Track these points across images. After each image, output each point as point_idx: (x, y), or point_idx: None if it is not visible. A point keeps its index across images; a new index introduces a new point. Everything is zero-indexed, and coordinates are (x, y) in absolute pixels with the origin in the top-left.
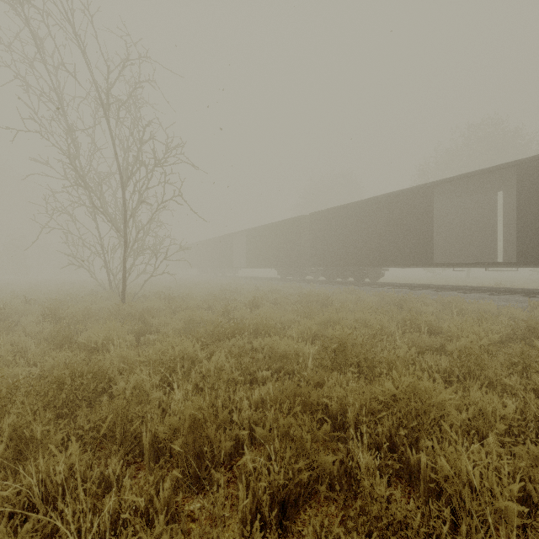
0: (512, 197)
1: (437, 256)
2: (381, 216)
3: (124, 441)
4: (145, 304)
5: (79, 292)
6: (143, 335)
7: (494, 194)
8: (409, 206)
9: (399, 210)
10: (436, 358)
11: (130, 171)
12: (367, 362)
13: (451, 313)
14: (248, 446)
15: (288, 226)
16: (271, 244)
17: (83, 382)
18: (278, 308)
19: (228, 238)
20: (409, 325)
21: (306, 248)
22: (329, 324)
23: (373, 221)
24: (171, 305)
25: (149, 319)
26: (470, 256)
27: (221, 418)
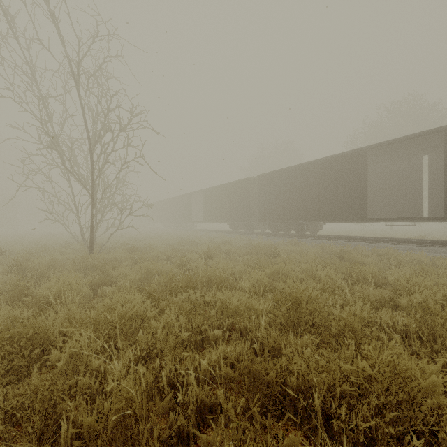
0: (436, 160)
1: (369, 212)
2: (320, 177)
3: (45, 431)
4: (109, 255)
5: (55, 244)
6: (102, 286)
7: (420, 157)
8: (346, 168)
9: (336, 171)
10: (391, 314)
11: (97, 135)
12: (322, 320)
13: (389, 264)
14: (191, 446)
15: (239, 187)
16: (224, 202)
17: (16, 348)
18: (230, 259)
19: (188, 197)
20: (355, 277)
21: (254, 205)
22: (278, 276)
23: (313, 181)
24: (133, 256)
25: (109, 270)
26: (398, 212)
27: (160, 409)
